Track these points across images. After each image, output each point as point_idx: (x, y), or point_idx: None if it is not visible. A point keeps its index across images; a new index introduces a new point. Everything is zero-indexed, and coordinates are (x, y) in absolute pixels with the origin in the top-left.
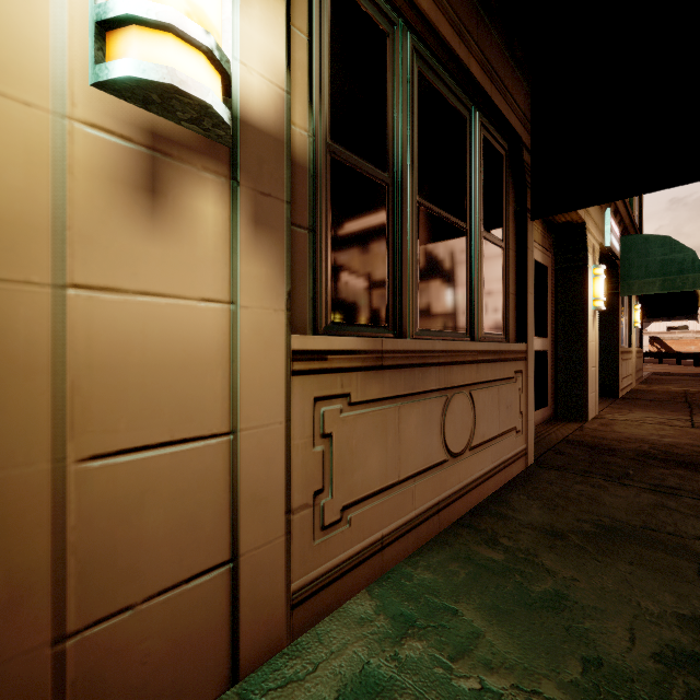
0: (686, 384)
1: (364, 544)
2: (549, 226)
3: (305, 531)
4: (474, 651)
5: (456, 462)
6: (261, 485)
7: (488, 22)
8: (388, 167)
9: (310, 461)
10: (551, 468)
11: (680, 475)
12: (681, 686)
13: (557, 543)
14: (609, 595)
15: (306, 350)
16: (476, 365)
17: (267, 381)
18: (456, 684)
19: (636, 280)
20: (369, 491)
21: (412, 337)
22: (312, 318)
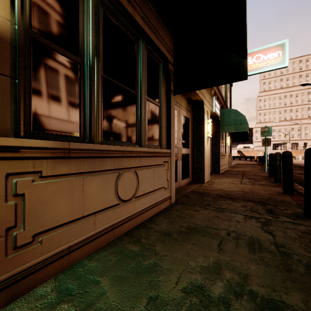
0: (245, 167)
1: (54, 252)
2: (190, 101)
3: None
4: (96, 303)
5: (126, 204)
6: None
7: None
8: (80, 55)
9: (2, 210)
10: (181, 204)
11: (229, 203)
12: (188, 303)
13: (166, 238)
14: (177, 261)
15: None
16: (139, 158)
17: None
18: None
19: (226, 126)
20: (58, 223)
21: (99, 143)
22: (14, 128)
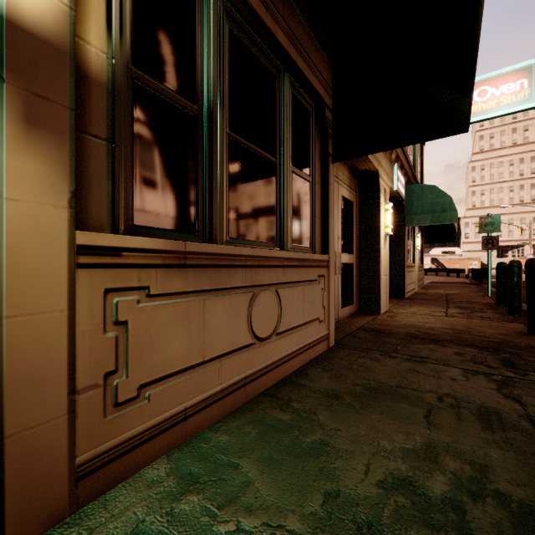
0: (449, 289)
1: (165, 416)
2: (355, 173)
3: (94, 408)
4: (241, 497)
5: (263, 344)
6: (36, 368)
7: (293, 4)
8: (198, 101)
9: (100, 345)
10: (346, 348)
11: (430, 348)
12: (392, 504)
13: (333, 402)
14: (360, 439)
15: (95, 246)
16: (282, 269)
17: (44, 271)
18: (216, 529)
19: (415, 216)
20: (170, 371)
21: (223, 244)
22: (111, 220)
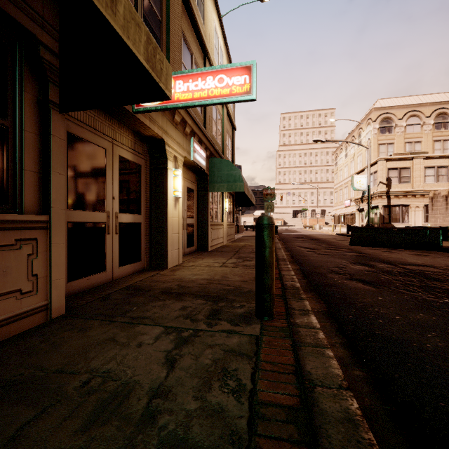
0: (250, 241)
1: None
2: (143, 138)
3: None
4: None
5: None
6: None
7: None
8: None
9: None
10: (72, 317)
11: (166, 304)
12: None
13: None
14: None
15: None
16: None
17: None
18: None
19: (216, 184)
20: None
21: None
22: None
